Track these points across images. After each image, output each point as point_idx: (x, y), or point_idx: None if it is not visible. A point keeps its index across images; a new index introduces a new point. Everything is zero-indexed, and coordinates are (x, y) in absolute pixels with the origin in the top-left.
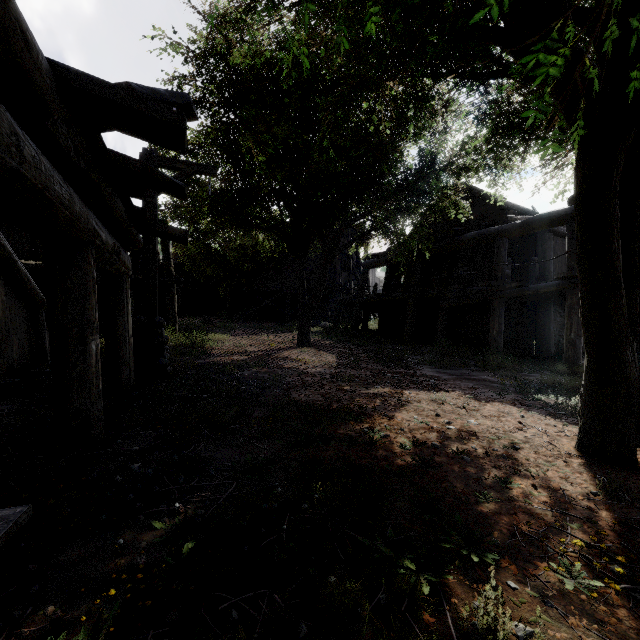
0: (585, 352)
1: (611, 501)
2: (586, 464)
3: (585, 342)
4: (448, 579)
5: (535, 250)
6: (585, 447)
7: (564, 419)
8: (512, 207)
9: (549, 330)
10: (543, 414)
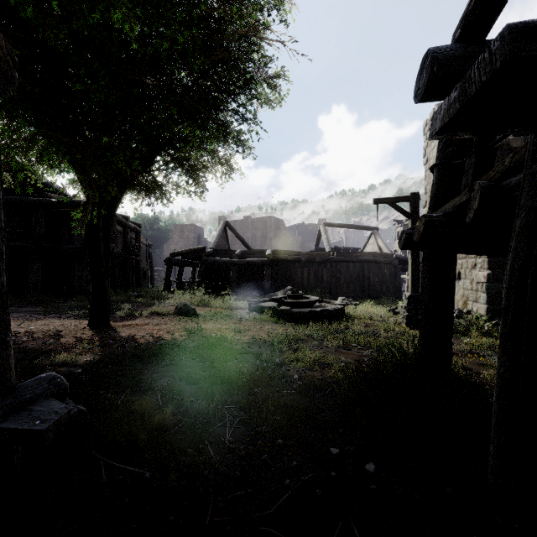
0: (91, 283)
1: (99, 335)
2: (91, 329)
3: (91, 279)
4: (42, 361)
5: (65, 220)
6: (92, 324)
7: (83, 319)
8: (47, 184)
9: (75, 276)
10: (73, 319)
